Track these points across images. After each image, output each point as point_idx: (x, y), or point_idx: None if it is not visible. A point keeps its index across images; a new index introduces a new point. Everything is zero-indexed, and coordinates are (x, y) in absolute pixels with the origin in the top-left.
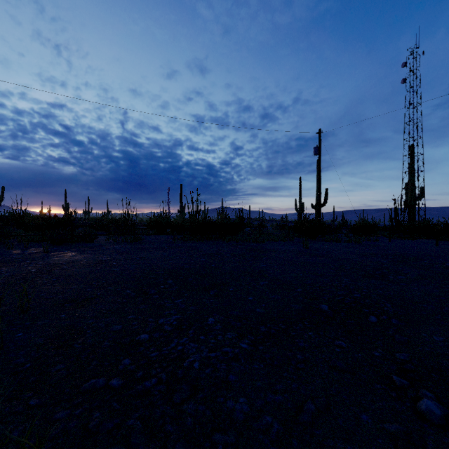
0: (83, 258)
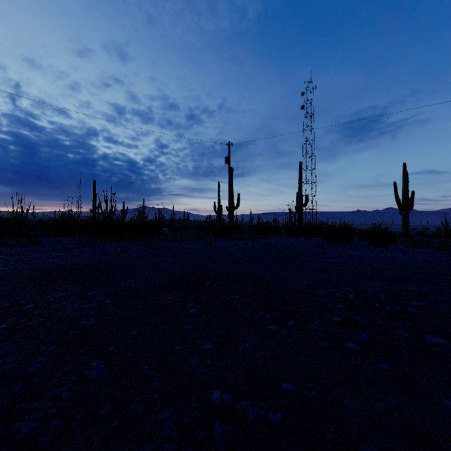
0: None
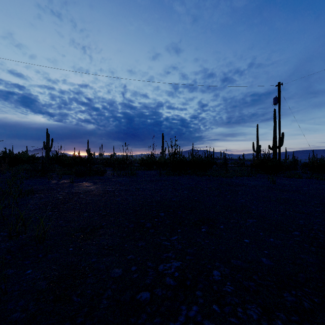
0: (95, 188)
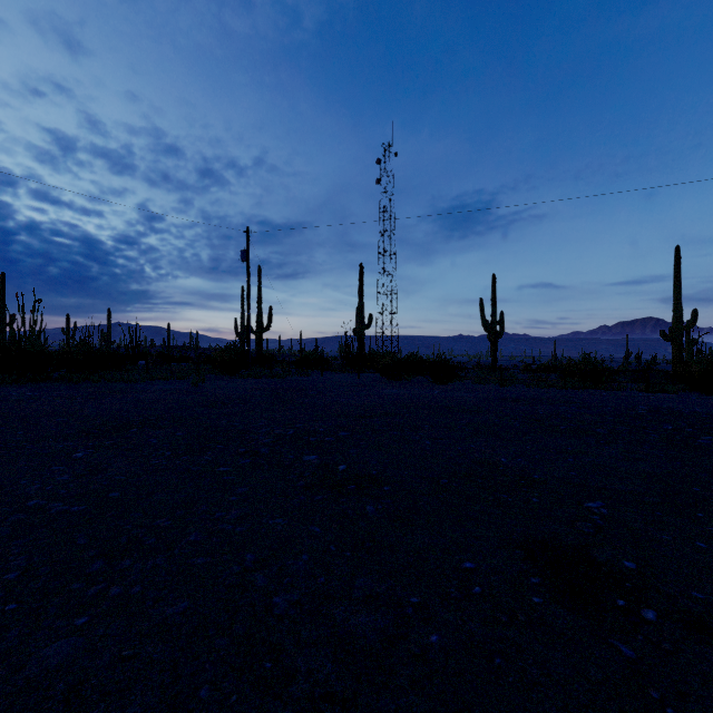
0: None
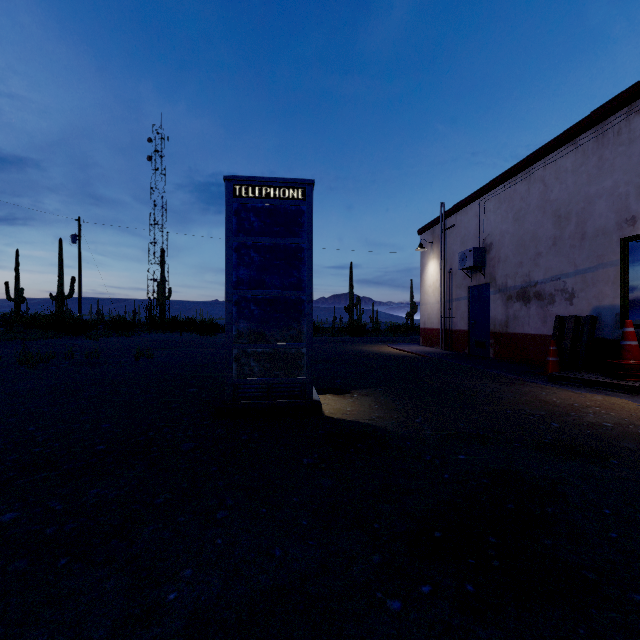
0: None
